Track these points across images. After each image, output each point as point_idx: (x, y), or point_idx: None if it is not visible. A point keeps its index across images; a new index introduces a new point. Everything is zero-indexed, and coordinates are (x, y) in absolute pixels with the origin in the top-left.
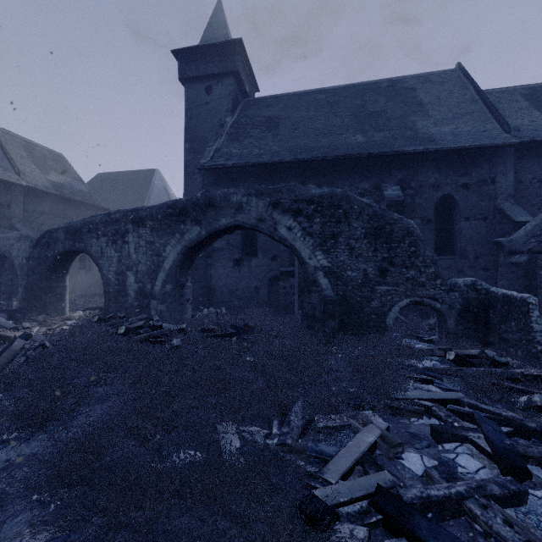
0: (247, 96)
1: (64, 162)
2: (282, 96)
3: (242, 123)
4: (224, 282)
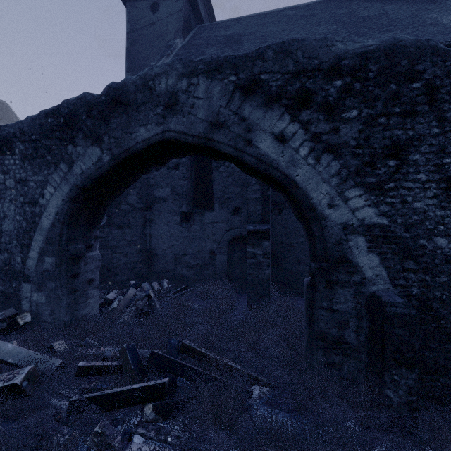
0: (202, 23)
1: (6, 109)
2: (243, 18)
3: (195, 43)
4: (168, 244)
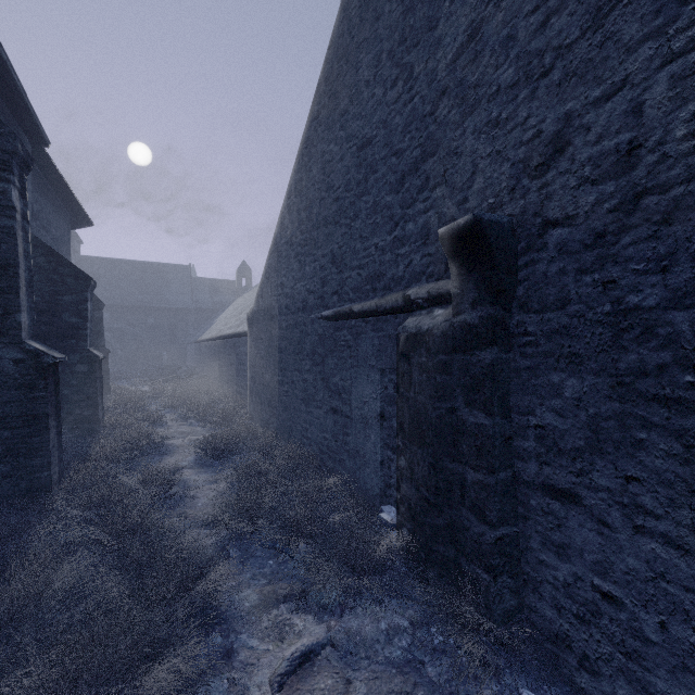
0: (77, 251)
1: None
2: (101, 260)
3: None
4: None
